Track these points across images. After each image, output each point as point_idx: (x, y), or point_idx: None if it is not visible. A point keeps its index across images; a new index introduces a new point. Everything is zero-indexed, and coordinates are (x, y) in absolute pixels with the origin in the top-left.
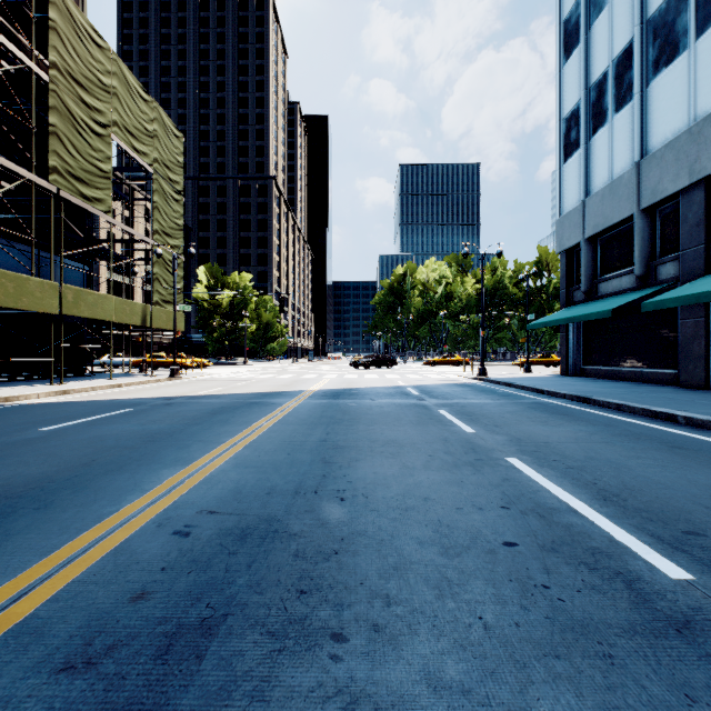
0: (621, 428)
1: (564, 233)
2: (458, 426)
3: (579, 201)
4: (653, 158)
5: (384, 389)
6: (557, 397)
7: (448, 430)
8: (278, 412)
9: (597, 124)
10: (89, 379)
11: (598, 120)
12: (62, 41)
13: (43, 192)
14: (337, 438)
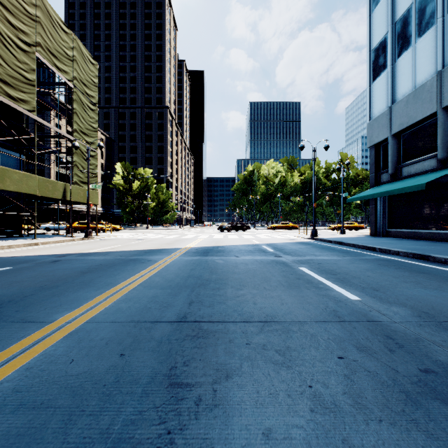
0: None
1: (374, 132)
2: (333, 289)
3: (386, 108)
4: None
5: (245, 246)
6: (389, 253)
7: (328, 296)
8: (148, 271)
9: (401, 49)
10: (19, 239)
11: (402, 45)
12: None
13: None
14: (200, 312)
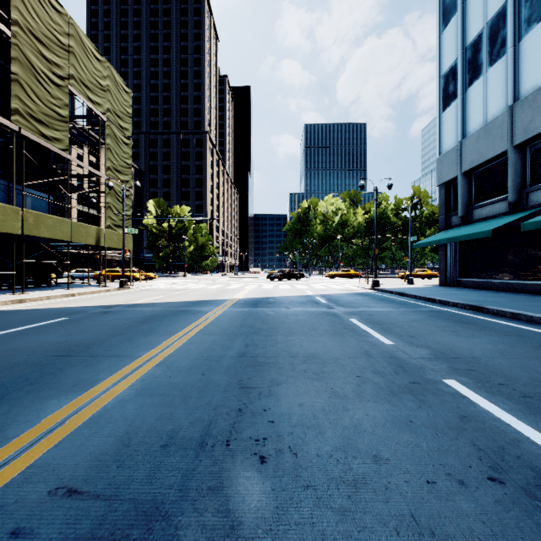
0: (535, 339)
1: (443, 169)
2: (373, 336)
3: (456, 142)
4: (526, 101)
5: (297, 298)
6: (448, 305)
7: (366, 341)
8: (202, 321)
9: (472, 78)
10: (51, 289)
11: (473, 74)
12: (24, 3)
13: (7, 131)
14: (256, 351)
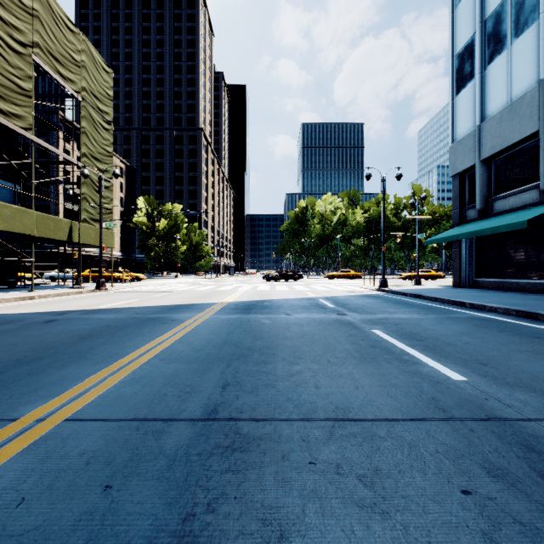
0: None
1: (458, 158)
2: (424, 363)
3: (473, 127)
4: None
5: (297, 301)
6: (484, 310)
7: (419, 375)
8: (169, 335)
9: (493, 53)
10: (12, 291)
11: (494, 49)
12: None
13: None
14: (238, 402)
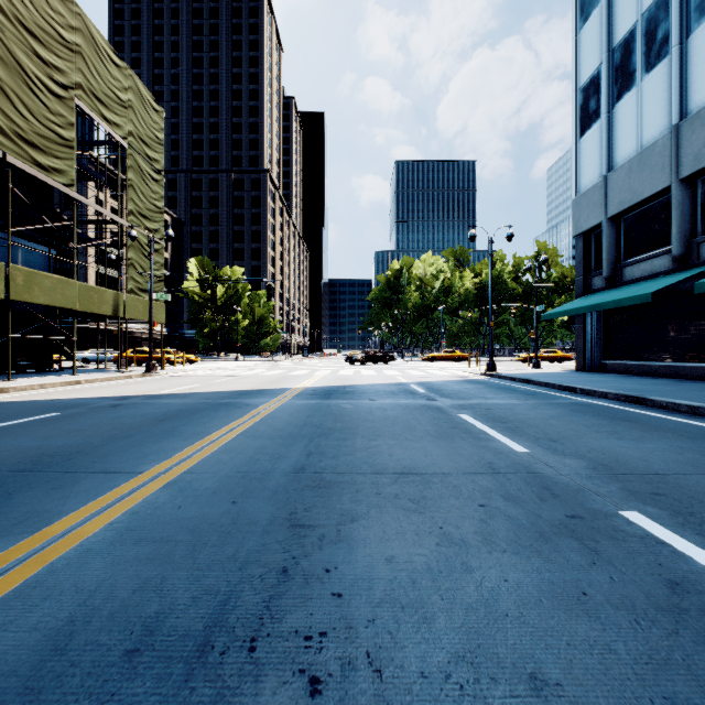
0: None
1: (582, 214)
2: (497, 439)
3: (599, 177)
4: (697, 118)
5: (385, 386)
6: (594, 396)
7: (487, 448)
8: (248, 418)
9: (622, 89)
10: (50, 375)
11: (623, 84)
12: None
13: None
14: (321, 463)
